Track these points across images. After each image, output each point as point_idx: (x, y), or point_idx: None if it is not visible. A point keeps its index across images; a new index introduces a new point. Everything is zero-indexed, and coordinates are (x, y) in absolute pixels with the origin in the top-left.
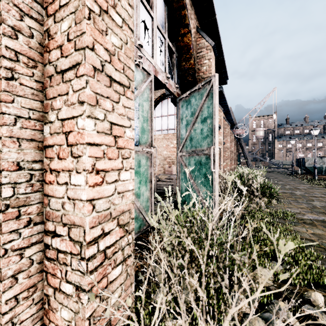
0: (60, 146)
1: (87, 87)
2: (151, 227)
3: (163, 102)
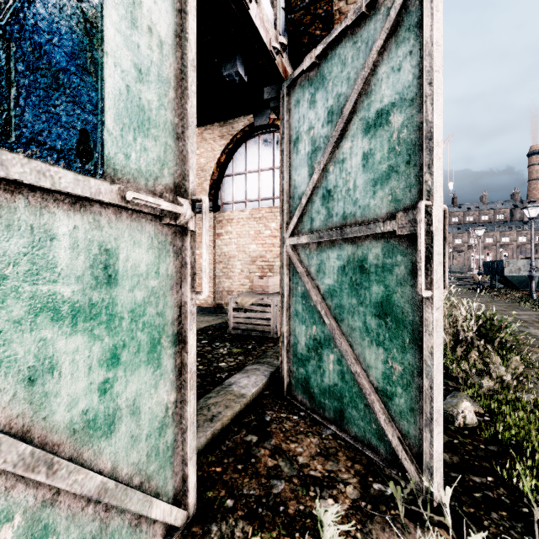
0: None
1: None
2: (178, 536)
3: (250, 144)
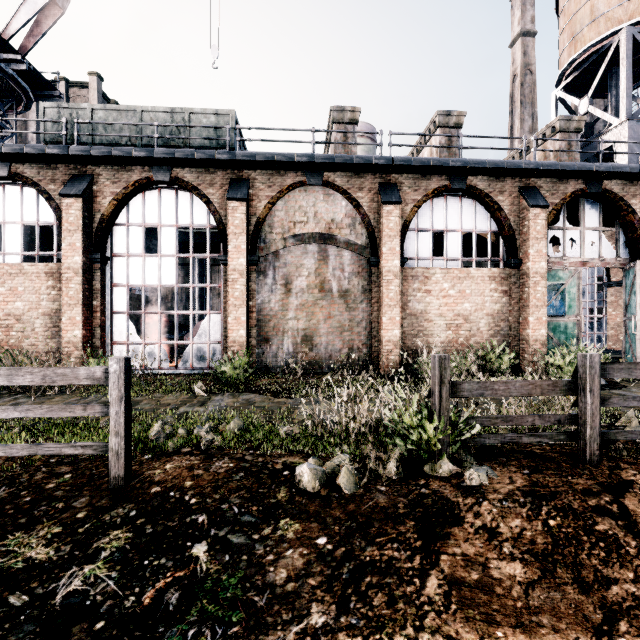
0: (524, 323)
1: (531, 311)
2: None
3: None
